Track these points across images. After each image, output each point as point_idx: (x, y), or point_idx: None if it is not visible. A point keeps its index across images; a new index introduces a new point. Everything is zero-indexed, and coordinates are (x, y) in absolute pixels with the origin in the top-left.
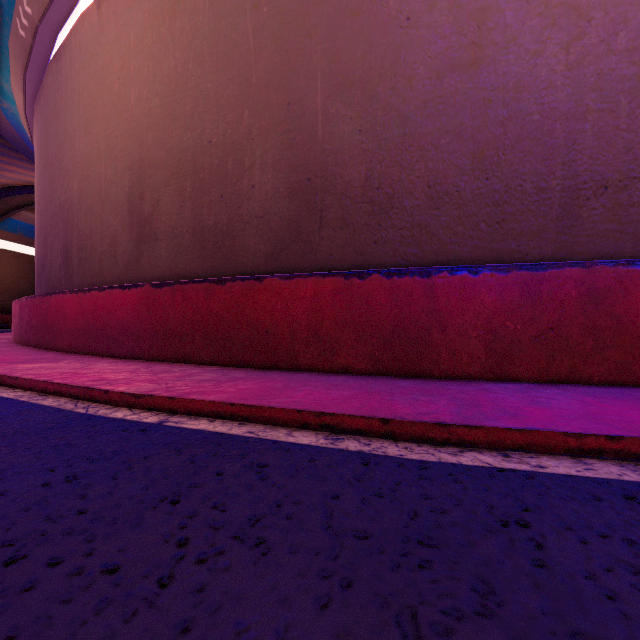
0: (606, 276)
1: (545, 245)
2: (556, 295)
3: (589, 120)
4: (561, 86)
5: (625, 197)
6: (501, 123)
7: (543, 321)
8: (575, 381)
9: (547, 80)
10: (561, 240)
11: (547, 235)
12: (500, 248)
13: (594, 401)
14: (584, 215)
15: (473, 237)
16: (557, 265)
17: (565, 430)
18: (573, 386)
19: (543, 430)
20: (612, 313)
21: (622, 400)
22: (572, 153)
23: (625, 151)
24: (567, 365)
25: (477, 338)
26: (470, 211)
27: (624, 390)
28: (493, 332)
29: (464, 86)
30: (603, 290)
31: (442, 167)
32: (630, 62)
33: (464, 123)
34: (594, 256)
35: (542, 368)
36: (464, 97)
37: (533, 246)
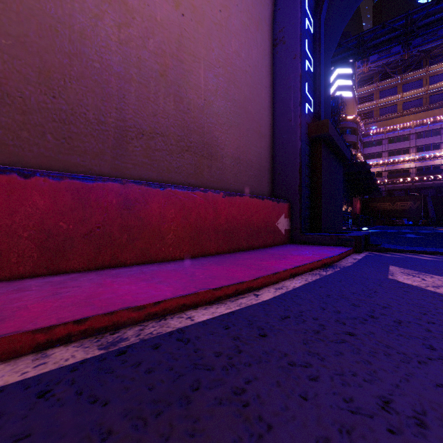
0: (135, 191)
1: (104, 165)
2: (102, 202)
3: (133, 86)
4: (115, 52)
5: (153, 144)
6: (68, 55)
7: (92, 222)
8: (116, 265)
9: (105, 42)
10: (115, 163)
11: (105, 157)
12: (67, 160)
13: (110, 282)
14: (130, 149)
15: (40, 145)
16: (103, 179)
17: (37, 327)
18: (111, 270)
19: (8, 335)
20: (139, 216)
21: (131, 276)
22: (123, 103)
23: (153, 115)
24: (110, 254)
25: (29, 238)
26: (36, 120)
27: (141, 267)
28: (46, 232)
29: (29, 1)
30: (133, 200)
31: (2, 67)
32: (156, 61)
33: (29, 36)
34: (136, 178)
35: (91, 259)
36: (29, 11)
37: (95, 164)
